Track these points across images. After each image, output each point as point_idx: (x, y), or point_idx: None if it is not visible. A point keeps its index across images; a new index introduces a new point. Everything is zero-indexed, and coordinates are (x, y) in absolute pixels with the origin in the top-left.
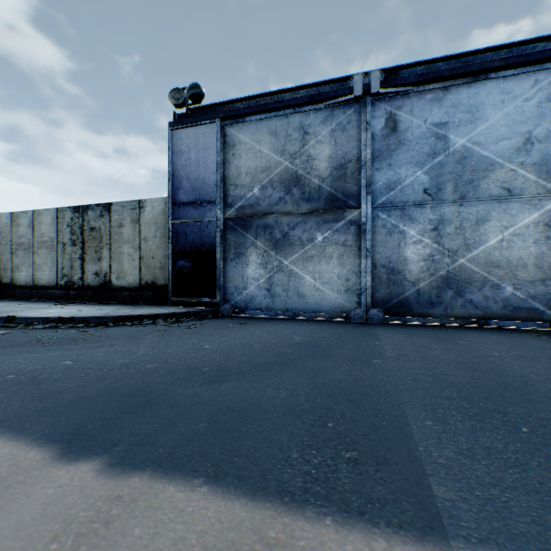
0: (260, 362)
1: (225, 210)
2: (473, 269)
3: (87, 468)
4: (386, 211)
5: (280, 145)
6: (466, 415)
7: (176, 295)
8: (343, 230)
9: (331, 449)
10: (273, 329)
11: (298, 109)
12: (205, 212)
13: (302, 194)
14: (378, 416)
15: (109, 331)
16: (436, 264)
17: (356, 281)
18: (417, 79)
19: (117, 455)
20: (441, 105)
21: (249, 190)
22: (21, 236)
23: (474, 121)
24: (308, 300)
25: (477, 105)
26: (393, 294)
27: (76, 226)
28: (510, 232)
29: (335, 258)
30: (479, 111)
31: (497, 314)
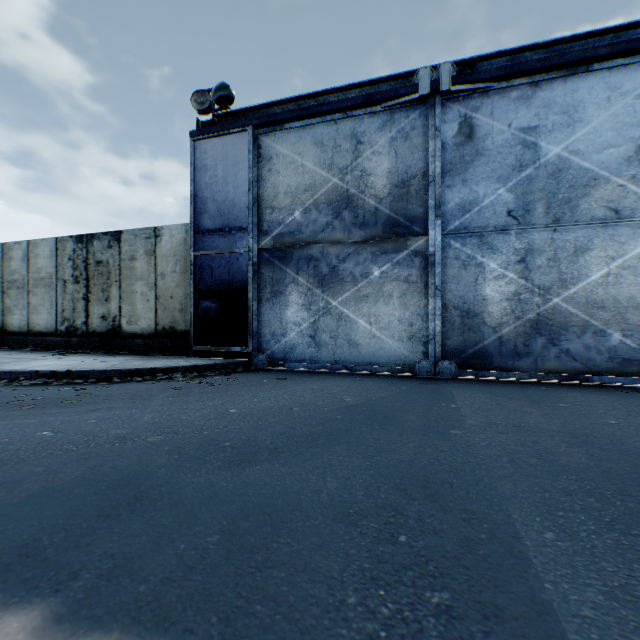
0: (301, 434)
1: (259, 239)
2: (570, 310)
3: (17, 626)
4: (459, 238)
5: (327, 158)
6: (600, 521)
7: (199, 344)
8: (405, 262)
9: (407, 587)
10: (318, 386)
11: (349, 113)
12: (235, 241)
13: (355, 218)
14: (471, 522)
15: (112, 389)
16: (524, 305)
17: (422, 326)
18: (499, 73)
19: (72, 598)
20: (529, 105)
21: (288, 214)
22: (14, 272)
23: (572, 125)
24: (362, 349)
25: (575, 104)
26: (469, 342)
27: (79, 260)
28: (617, 263)
29: (395, 298)
30: (579, 112)
31: (601, 368)
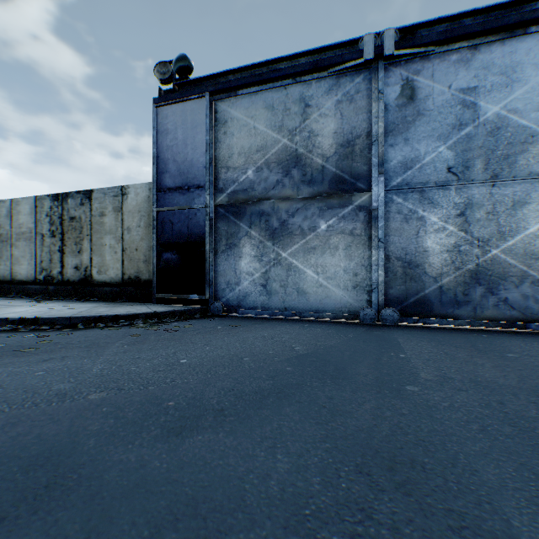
0: (250, 390)
1: (215, 196)
2: (508, 261)
3: None
4: (401, 194)
5: (277, 121)
6: None
7: (161, 292)
8: (350, 217)
9: None
10: (269, 333)
11: (298, 79)
12: (193, 198)
13: (303, 175)
14: (463, 535)
15: (73, 336)
16: (463, 256)
17: (366, 275)
18: (439, 37)
19: None
20: (468, 67)
21: (242, 173)
22: None
23: (510, 85)
24: (310, 297)
25: (513, 65)
26: (410, 291)
27: (55, 216)
28: None
29: (341, 249)
30: (517, 72)
31: (538, 316)
